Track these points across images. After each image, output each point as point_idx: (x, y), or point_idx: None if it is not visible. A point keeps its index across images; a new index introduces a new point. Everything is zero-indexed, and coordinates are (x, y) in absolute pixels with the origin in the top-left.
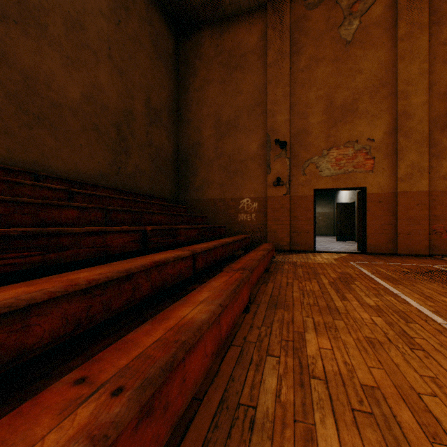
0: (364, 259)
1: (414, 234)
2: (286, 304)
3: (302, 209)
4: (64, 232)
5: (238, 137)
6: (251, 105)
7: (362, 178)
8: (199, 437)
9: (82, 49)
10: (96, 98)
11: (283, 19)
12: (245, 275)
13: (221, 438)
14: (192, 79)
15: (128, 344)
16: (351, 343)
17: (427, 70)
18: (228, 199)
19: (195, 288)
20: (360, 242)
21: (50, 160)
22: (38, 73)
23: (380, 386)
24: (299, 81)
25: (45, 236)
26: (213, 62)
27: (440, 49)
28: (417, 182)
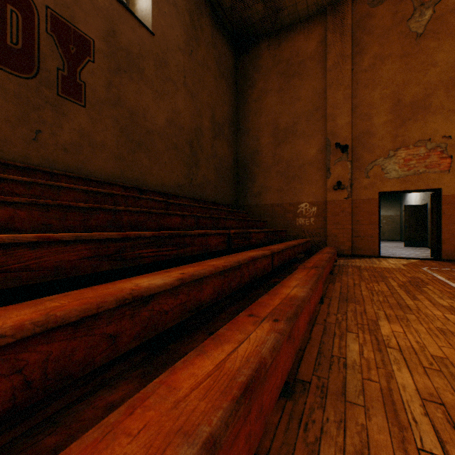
0: (438, 265)
1: None
2: (356, 299)
3: (365, 212)
4: (187, 234)
5: (296, 143)
6: (310, 111)
7: (436, 179)
8: (309, 367)
9: (166, 82)
10: (175, 122)
11: (343, 21)
12: (320, 271)
13: (325, 369)
14: (250, 90)
15: (263, 304)
16: (422, 330)
17: None
18: (286, 204)
19: (276, 281)
20: (433, 247)
21: (146, 177)
22: (138, 109)
23: (448, 357)
24: (362, 82)
25: (178, 237)
26: (271, 72)
27: None
28: None
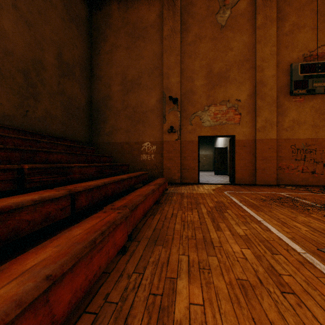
0: (234, 189)
1: (267, 170)
2: (166, 238)
3: (190, 151)
4: None
5: (141, 93)
6: (151, 68)
7: (232, 128)
8: None
9: None
10: None
11: (175, 3)
12: (120, 216)
13: None
14: (103, 43)
15: None
16: (224, 292)
17: (276, 52)
18: (133, 142)
19: None
20: (230, 175)
21: None
22: None
23: None
24: (188, 52)
25: None
26: (120, 31)
27: (283, 38)
28: (269, 132)
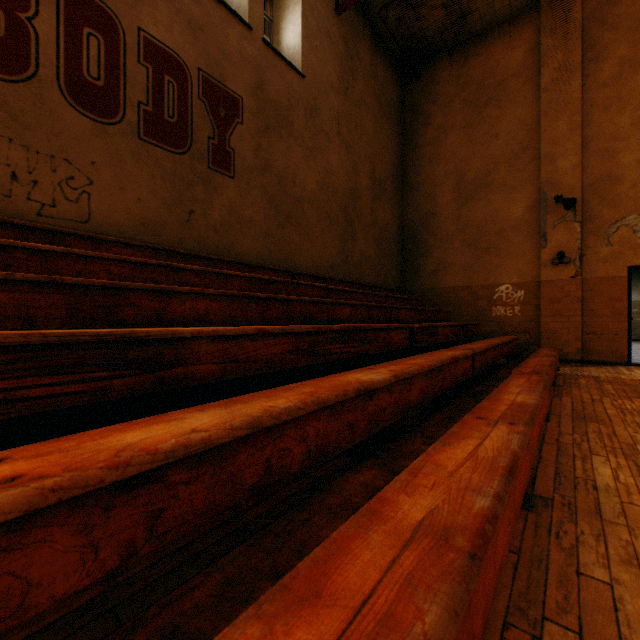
0: None
1: None
2: (598, 419)
3: (605, 298)
4: (370, 328)
5: (491, 200)
6: (513, 152)
7: None
8: (547, 485)
9: (317, 135)
10: (328, 184)
11: (568, 16)
12: (546, 378)
13: (568, 489)
14: (422, 130)
15: (486, 408)
16: None
17: None
18: (476, 286)
19: (481, 389)
20: None
21: (295, 257)
22: (287, 173)
23: None
24: (599, 102)
25: (361, 331)
26: (452, 102)
27: None
28: None
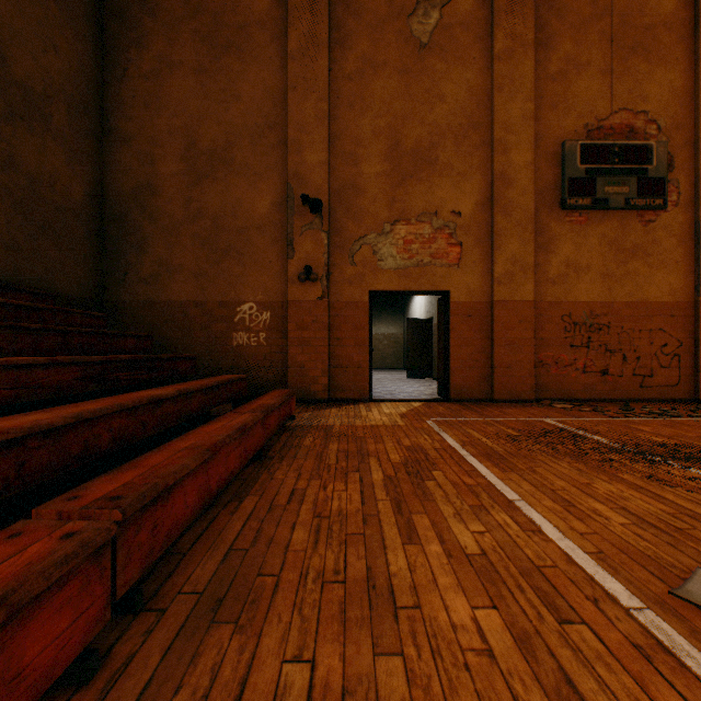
0: (447, 412)
1: (516, 367)
2: (254, 590)
3: (351, 325)
4: None
5: (233, 184)
6: (259, 126)
7: (444, 276)
8: None
9: None
10: None
11: None
12: (61, 553)
13: None
14: (135, 52)
15: None
16: None
17: (533, 113)
18: (213, 303)
19: None
20: (441, 381)
21: None
22: None
23: None
24: (346, 96)
25: None
26: (181, 27)
27: (548, 86)
28: (520, 287)
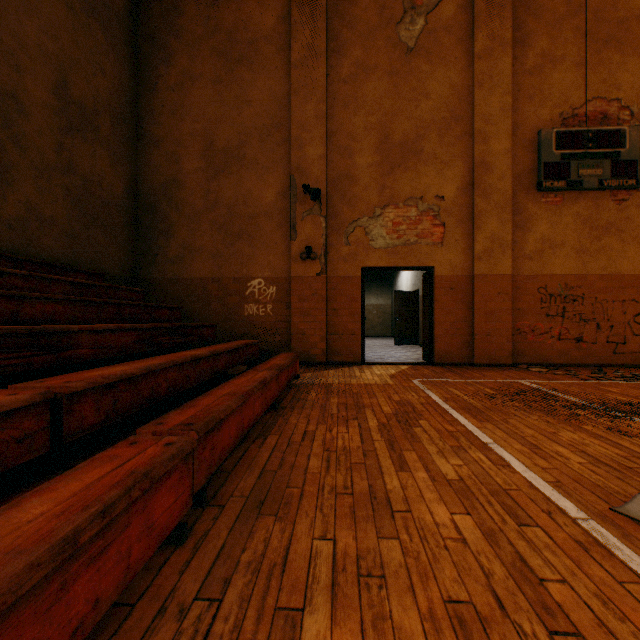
0: (432, 374)
1: (495, 335)
2: (286, 496)
3: (345, 297)
4: None
5: (244, 177)
6: (266, 127)
7: (428, 253)
8: None
9: None
10: None
11: None
12: (170, 453)
13: None
14: (163, 68)
15: None
16: None
17: (511, 105)
18: (228, 279)
19: None
20: (425, 347)
21: None
22: None
23: None
24: (341, 97)
25: None
26: (201, 45)
27: (525, 80)
28: (498, 262)
